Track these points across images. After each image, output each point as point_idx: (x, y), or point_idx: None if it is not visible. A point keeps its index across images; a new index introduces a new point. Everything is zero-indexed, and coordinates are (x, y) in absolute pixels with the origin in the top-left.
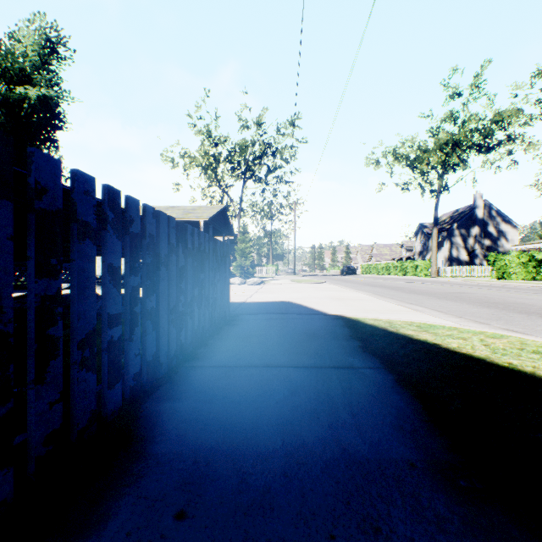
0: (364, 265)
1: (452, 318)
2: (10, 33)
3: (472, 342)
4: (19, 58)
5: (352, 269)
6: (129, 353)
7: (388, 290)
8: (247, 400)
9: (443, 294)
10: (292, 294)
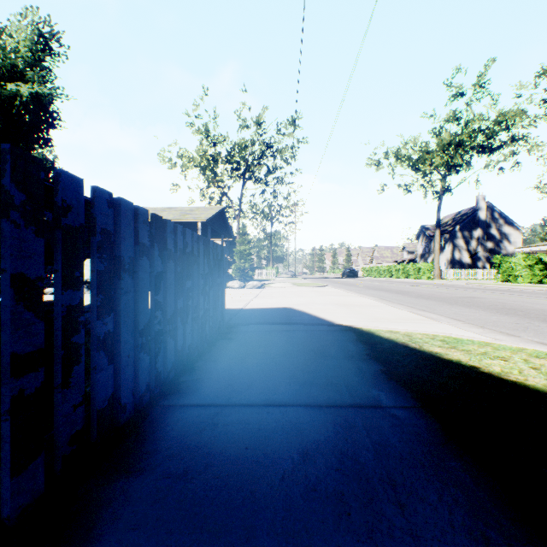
0: (365, 268)
1: (474, 328)
2: (2, 28)
3: (516, 364)
4: (10, 53)
5: (354, 272)
6: (62, 407)
7: (394, 294)
8: (239, 474)
9: (453, 299)
10: (294, 299)
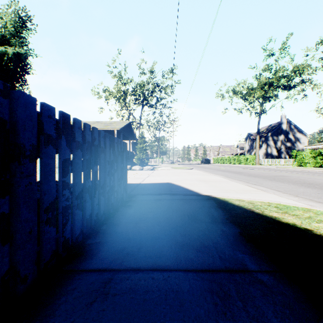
0: (215, 158)
1: (292, 196)
2: None
3: None
4: (1, 28)
5: (208, 160)
6: None
7: (234, 174)
8: None
9: (271, 177)
10: (173, 177)
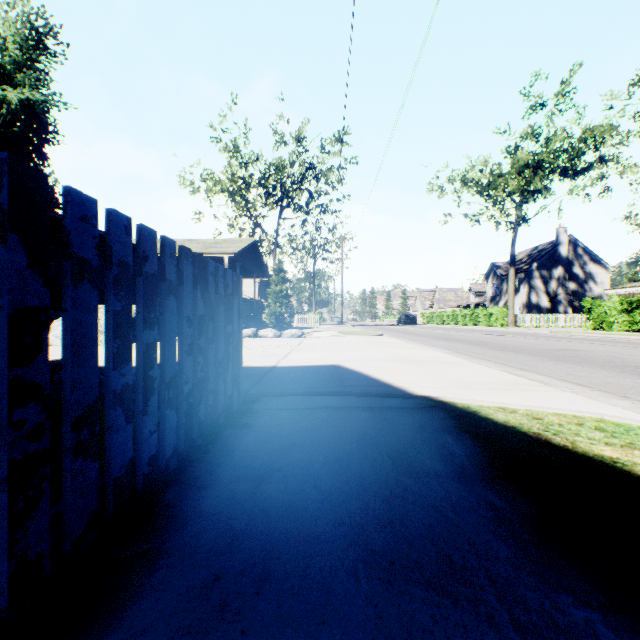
0: (426, 313)
1: (615, 399)
2: None
3: None
4: None
5: (412, 318)
6: None
7: (469, 345)
8: None
9: (549, 352)
10: (343, 352)
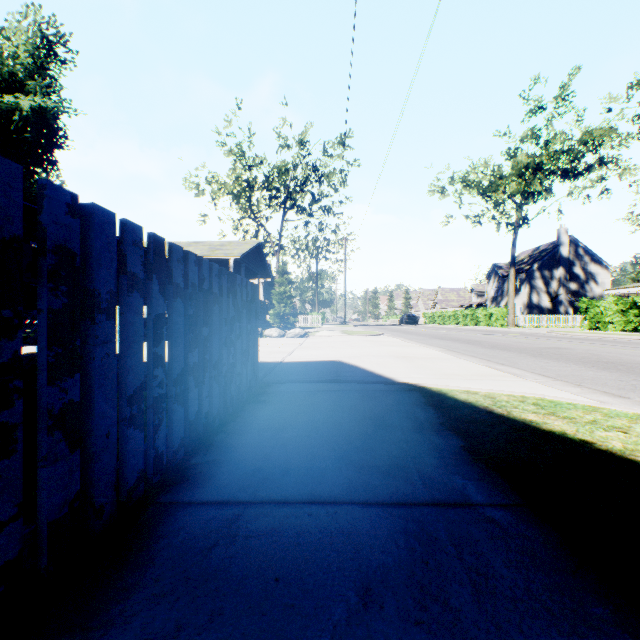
0: (427, 313)
1: (569, 386)
2: None
3: None
4: (8, 59)
5: (413, 318)
6: None
7: (463, 344)
8: (262, 633)
9: (535, 350)
10: (344, 350)
